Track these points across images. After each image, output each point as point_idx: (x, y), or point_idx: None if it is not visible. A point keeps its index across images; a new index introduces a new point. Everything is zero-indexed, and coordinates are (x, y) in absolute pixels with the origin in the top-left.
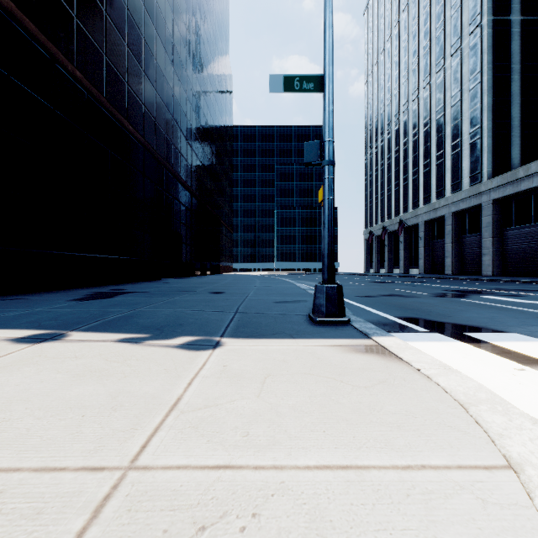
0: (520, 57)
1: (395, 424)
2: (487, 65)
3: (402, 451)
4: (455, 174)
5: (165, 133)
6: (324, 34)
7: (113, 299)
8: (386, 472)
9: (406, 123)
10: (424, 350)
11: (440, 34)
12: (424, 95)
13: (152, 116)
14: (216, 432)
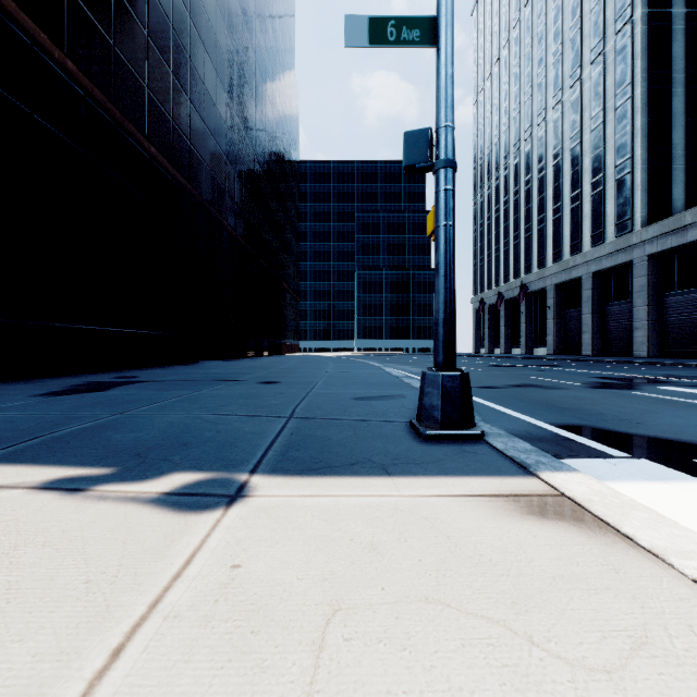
0: (685, 63)
1: None
2: (640, 75)
3: None
4: (596, 221)
5: (204, 161)
6: None
7: (103, 393)
8: None
9: (529, 155)
10: (652, 505)
11: (575, 35)
12: (553, 117)
13: (185, 136)
14: None
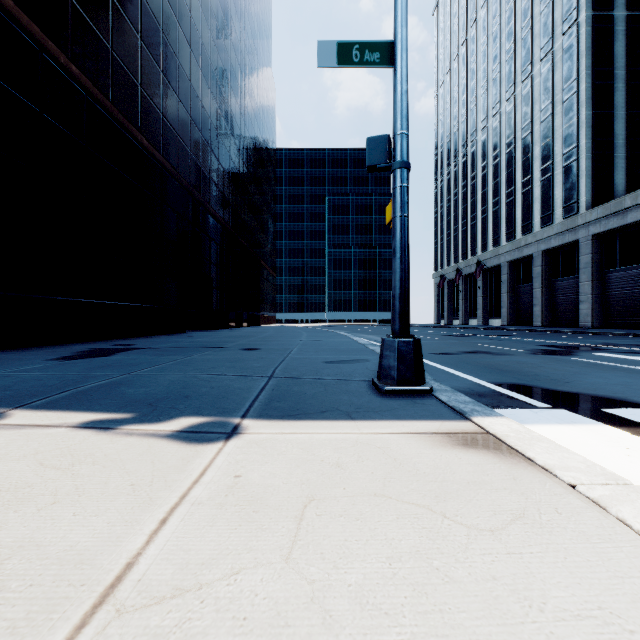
0: (626, 61)
1: None
2: (585, 71)
3: None
4: (545, 204)
5: (190, 151)
6: None
7: (108, 358)
8: None
9: (485, 144)
10: (557, 440)
11: (526, 35)
12: (507, 109)
13: (174, 129)
14: None
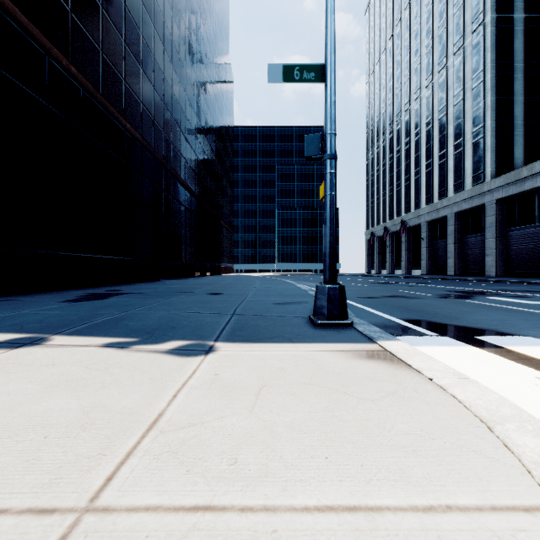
0: (524, 55)
1: (410, 447)
2: (490, 64)
3: (421, 486)
4: (457, 174)
5: (163, 131)
6: (326, 20)
7: (106, 300)
8: (403, 516)
9: (408, 123)
10: (433, 355)
11: (442, 33)
12: (426, 94)
13: (150, 114)
14: (198, 459)
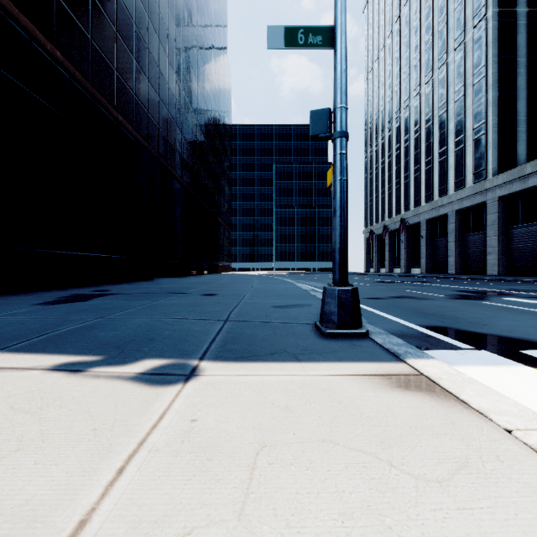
0: (526, 50)
1: None
2: (492, 59)
3: None
4: (458, 171)
5: (158, 126)
6: None
7: (86, 303)
8: None
9: (407, 120)
10: (485, 381)
11: (442, 28)
12: (426, 91)
13: (144, 107)
14: None
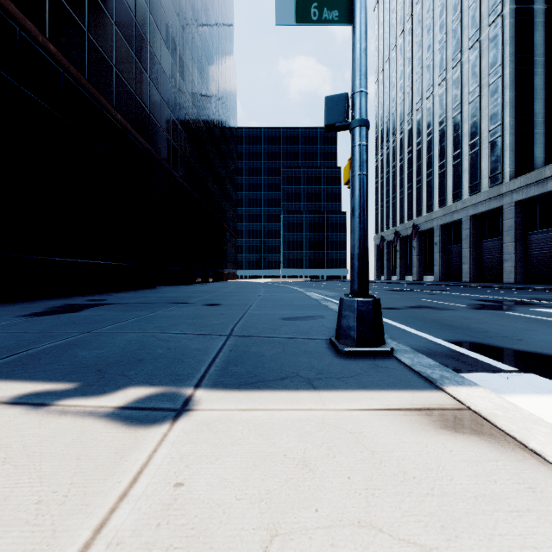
0: (544, 49)
1: None
2: (508, 58)
3: None
4: (473, 175)
5: (160, 126)
6: None
7: (76, 314)
8: None
9: (420, 122)
10: (548, 418)
11: (456, 27)
12: (439, 92)
13: (145, 106)
14: None
